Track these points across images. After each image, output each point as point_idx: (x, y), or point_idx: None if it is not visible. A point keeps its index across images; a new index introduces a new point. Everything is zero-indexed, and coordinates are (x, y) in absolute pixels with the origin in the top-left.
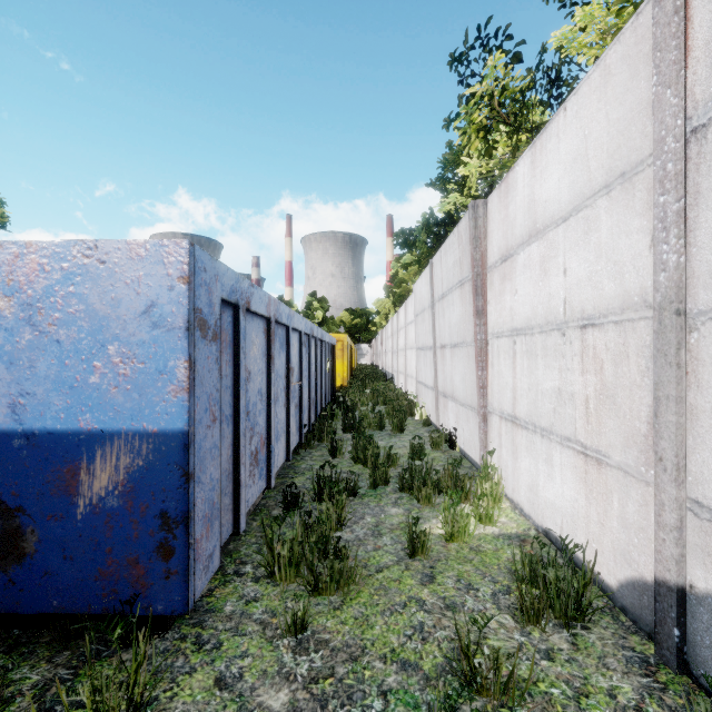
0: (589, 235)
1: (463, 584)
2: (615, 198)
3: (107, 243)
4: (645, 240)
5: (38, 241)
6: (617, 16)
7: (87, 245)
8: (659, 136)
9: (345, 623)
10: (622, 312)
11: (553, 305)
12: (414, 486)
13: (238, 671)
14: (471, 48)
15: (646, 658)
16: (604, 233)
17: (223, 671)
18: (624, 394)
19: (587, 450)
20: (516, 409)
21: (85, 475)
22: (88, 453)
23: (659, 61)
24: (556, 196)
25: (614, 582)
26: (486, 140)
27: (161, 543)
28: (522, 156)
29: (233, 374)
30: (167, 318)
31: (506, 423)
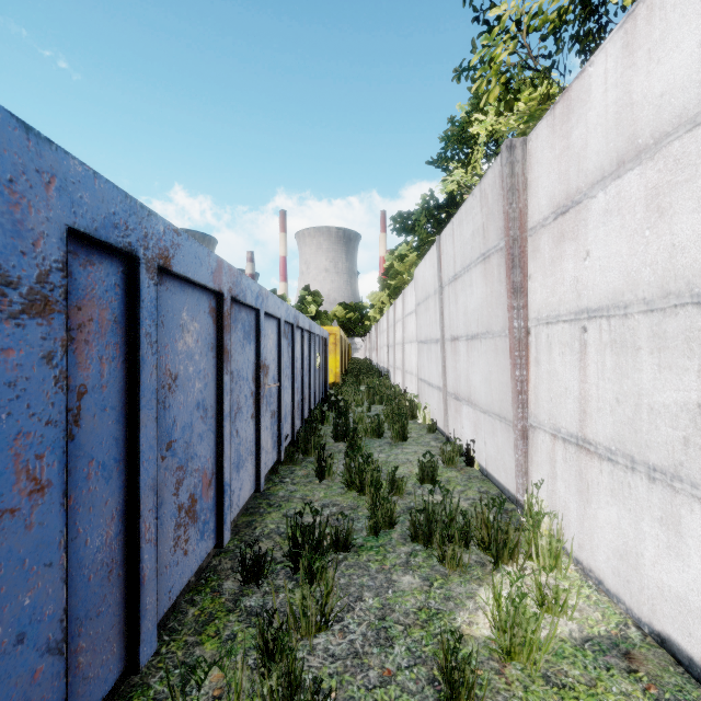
0: None
1: None
2: None
3: None
4: None
5: None
6: None
7: None
8: None
9: None
10: None
11: (683, 263)
12: (434, 540)
13: None
14: None
15: None
16: None
17: None
18: None
19: None
20: (588, 429)
21: None
22: None
23: None
24: (693, 75)
25: None
26: (506, 91)
27: None
28: (601, 46)
29: (124, 382)
30: None
31: (566, 446)
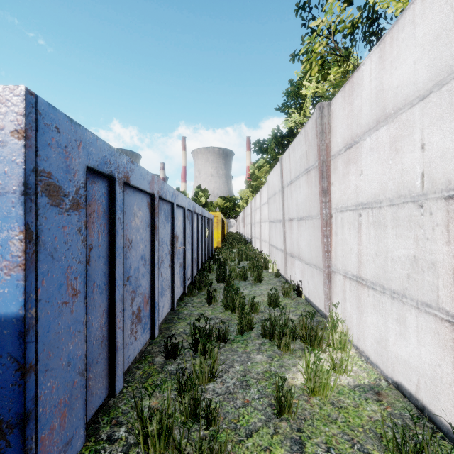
0: None
1: None
2: None
3: None
4: None
5: None
6: None
7: None
8: None
9: None
10: None
11: (407, 179)
12: (275, 335)
13: None
14: None
15: None
16: None
17: None
18: None
19: None
20: (362, 272)
21: None
22: None
23: None
24: (411, 78)
25: None
26: (322, 68)
27: None
28: (368, 55)
29: (108, 243)
30: None
31: (351, 282)
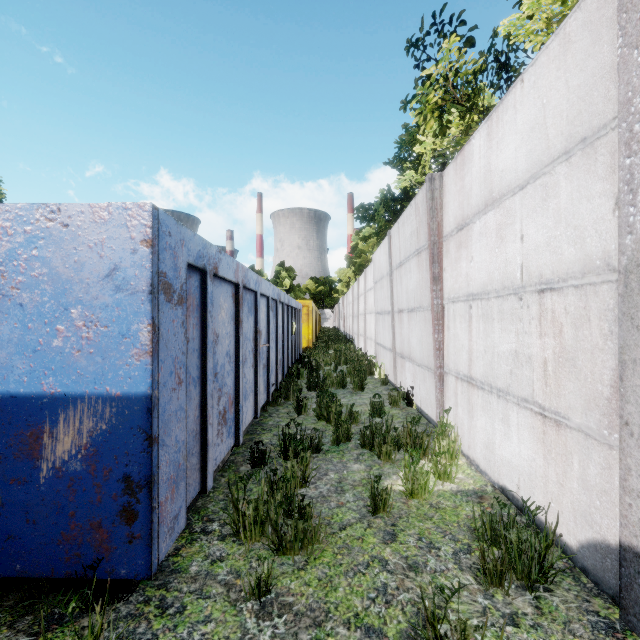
0: (547, 201)
1: (424, 543)
2: (576, 164)
3: (70, 206)
4: (608, 204)
5: (1, 205)
6: (563, 3)
7: (50, 208)
8: (624, 98)
9: (309, 585)
10: (583, 276)
11: (510, 270)
12: (375, 443)
13: (200, 638)
14: (426, 34)
15: (612, 623)
16: (564, 198)
17: (185, 638)
18: (585, 357)
19: (546, 411)
20: (472, 370)
21: (48, 439)
22: (51, 416)
23: (625, 22)
24: (513, 165)
25: (574, 542)
26: (440, 120)
27: (124, 507)
28: (478, 129)
29: (200, 337)
30: (130, 282)
31: (462, 383)
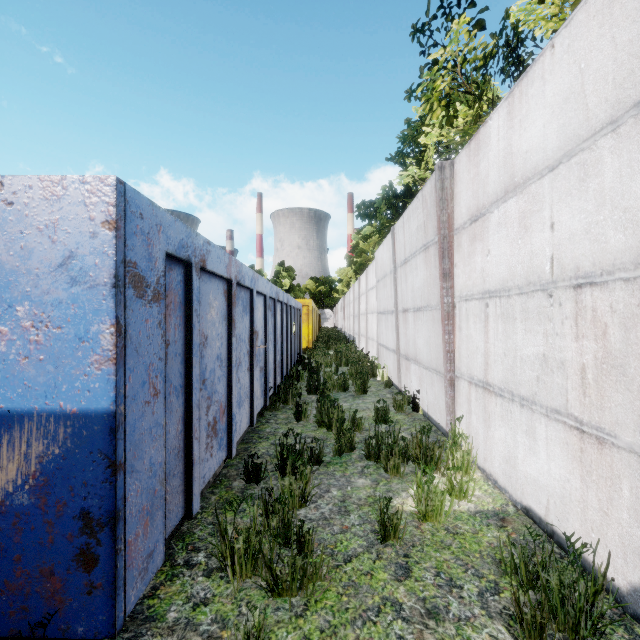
0: (586, 181)
1: (443, 579)
2: (626, 134)
3: (15, 179)
4: None
5: None
6: None
7: None
8: None
9: (309, 638)
10: (636, 266)
11: (536, 264)
12: (381, 455)
13: None
14: (433, 18)
15: None
16: (609, 176)
17: None
18: (639, 364)
19: (584, 425)
20: (489, 375)
21: None
22: None
23: None
24: (541, 144)
25: (624, 583)
26: (447, 110)
27: (82, 550)
28: (496, 108)
29: (184, 339)
30: (89, 272)
31: (477, 389)
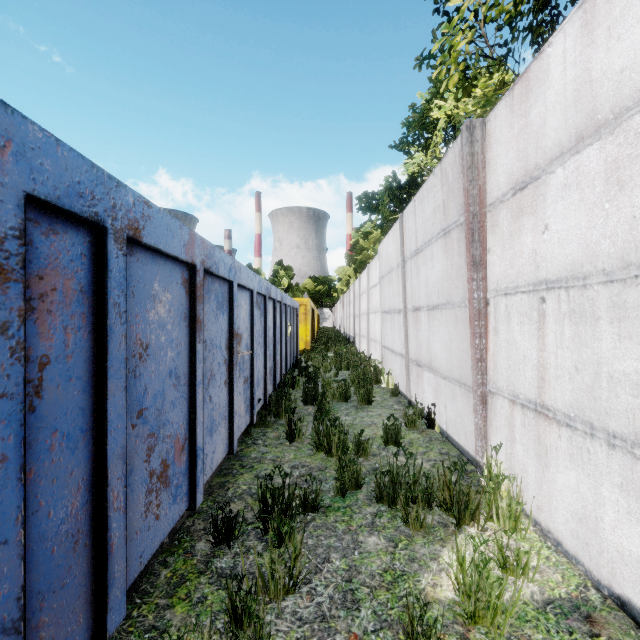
0: None
1: None
2: None
3: None
4: None
5: None
6: None
7: None
8: None
9: None
10: None
11: None
12: (399, 502)
13: None
14: None
15: None
16: None
17: None
18: None
19: None
20: (546, 396)
21: None
22: None
23: None
24: None
25: None
26: (464, 78)
27: None
28: (560, 27)
29: (91, 352)
30: None
31: (524, 411)
